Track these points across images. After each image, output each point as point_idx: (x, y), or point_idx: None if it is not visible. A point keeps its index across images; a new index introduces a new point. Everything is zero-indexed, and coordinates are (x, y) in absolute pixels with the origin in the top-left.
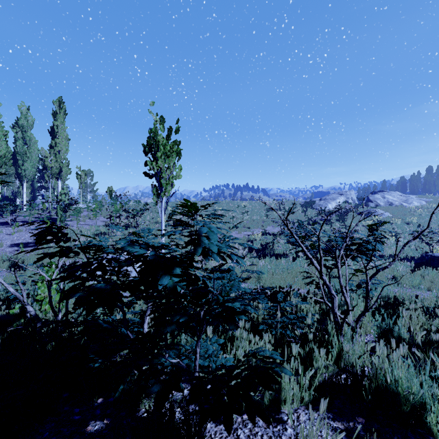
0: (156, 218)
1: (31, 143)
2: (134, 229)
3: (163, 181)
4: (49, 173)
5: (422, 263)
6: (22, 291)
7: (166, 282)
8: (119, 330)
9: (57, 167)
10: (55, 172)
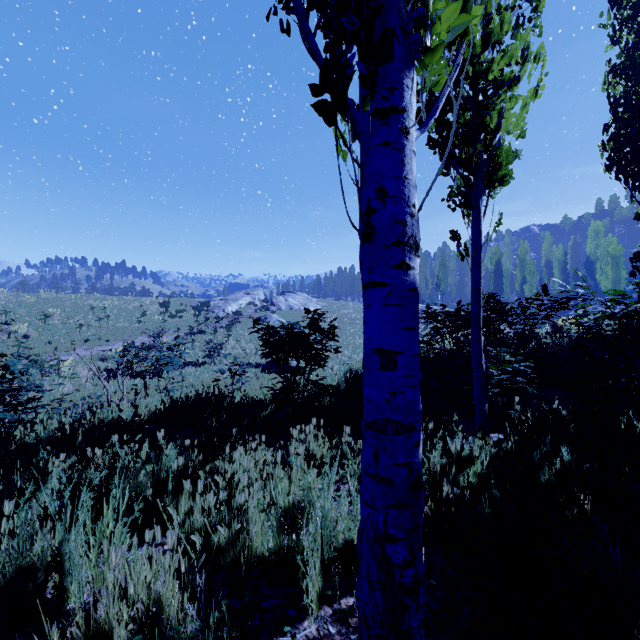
0: None
1: None
2: None
3: None
4: None
5: (266, 368)
6: None
7: None
8: None
9: None
10: None
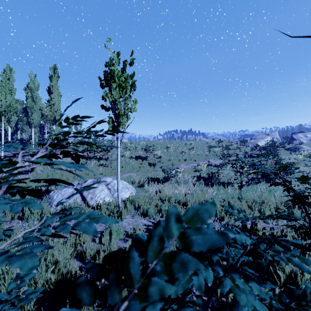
0: (122, 153)
1: (37, 100)
2: (104, 161)
3: (118, 112)
4: (45, 120)
5: None
6: None
7: None
8: None
9: (51, 115)
10: (49, 119)
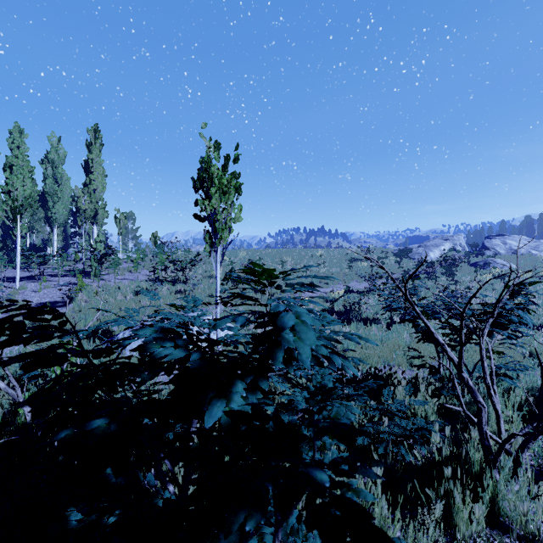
0: (210, 271)
1: (63, 181)
2: (182, 285)
3: (218, 225)
4: (82, 217)
5: None
6: (16, 388)
7: (219, 413)
8: (141, 478)
9: (91, 209)
10: (89, 215)
